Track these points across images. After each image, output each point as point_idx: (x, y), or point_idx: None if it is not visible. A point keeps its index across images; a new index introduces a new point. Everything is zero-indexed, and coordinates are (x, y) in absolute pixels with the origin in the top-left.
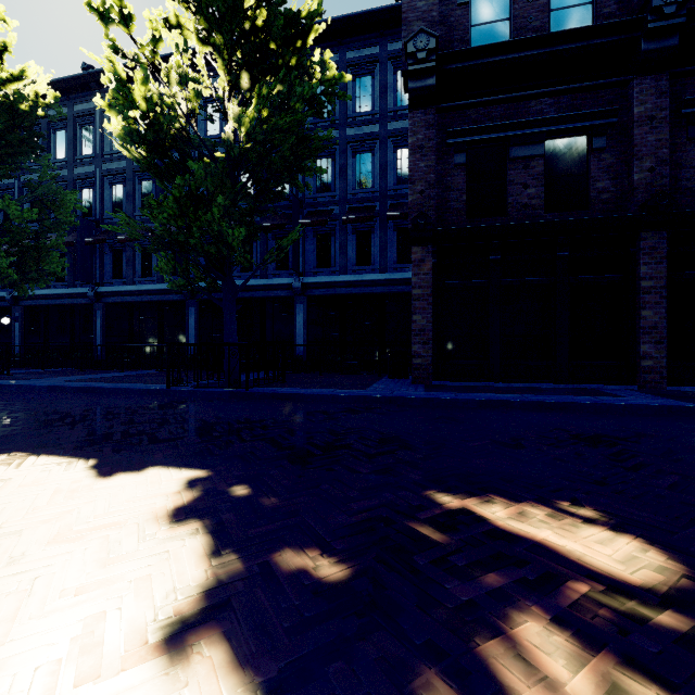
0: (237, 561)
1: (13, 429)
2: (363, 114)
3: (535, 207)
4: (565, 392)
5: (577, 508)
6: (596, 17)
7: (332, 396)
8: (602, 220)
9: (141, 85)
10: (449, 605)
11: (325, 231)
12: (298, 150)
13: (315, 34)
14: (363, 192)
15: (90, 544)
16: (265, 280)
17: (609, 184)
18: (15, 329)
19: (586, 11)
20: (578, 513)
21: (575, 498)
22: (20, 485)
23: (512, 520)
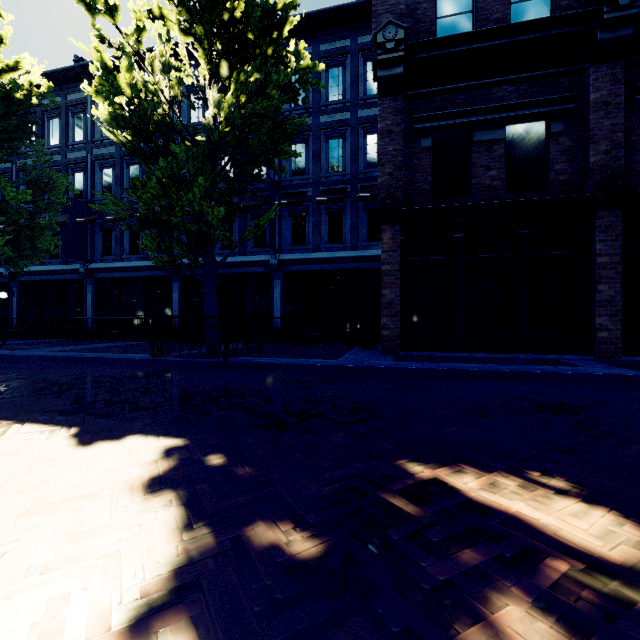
0: (209, 536)
1: (2, 397)
2: (335, 102)
3: (497, 188)
4: (525, 362)
5: (547, 479)
6: (555, 9)
7: (306, 366)
8: (560, 200)
9: (126, 72)
10: (425, 585)
11: (299, 212)
12: (274, 135)
13: (290, 25)
14: (335, 175)
15: (63, 517)
16: (244, 257)
17: (567, 166)
18: (12, 303)
19: (545, 3)
20: (549, 483)
21: (544, 468)
22: (1, 454)
23: (484, 491)
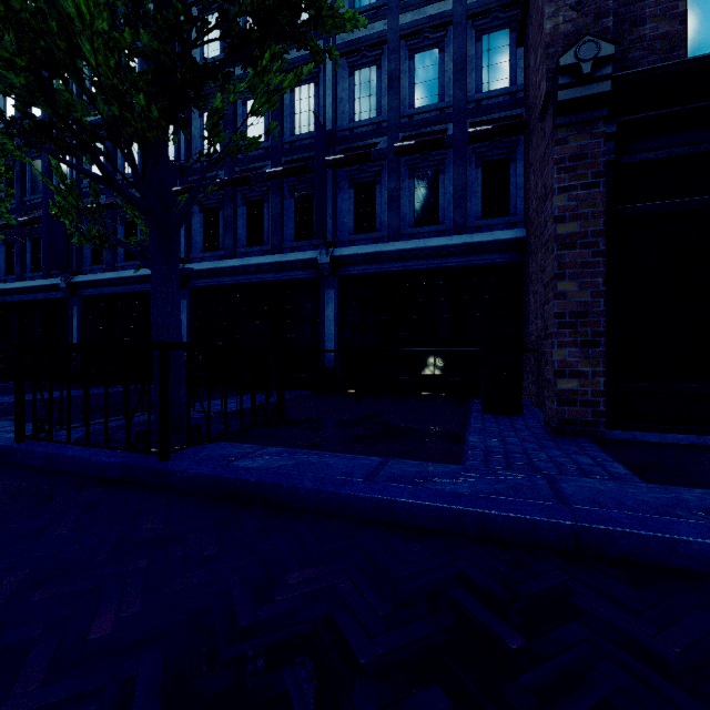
0: None
1: None
2: None
3: None
4: None
5: None
6: None
7: (375, 503)
8: None
9: None
10: None
11: (366, 178)
12: None
13: None
14: (425, 111)
15: None
16: (279, 256)
17: None
18: None
19: None
20: None
21: None
22: None
23: None
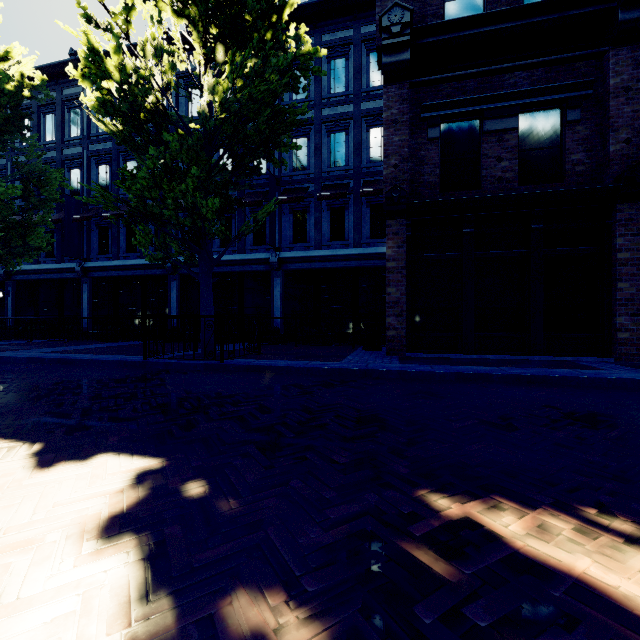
0: (169, 615)
1: None
2: (337, 95)
3: (509, 180)
4: (541, 364)
5: (608, 518)
6: None
7: (307, 369)
8: (577, 192)
9: (114, 54)
10: None
11: (300, 208)
12: (273, 124)
13: (290, 9)
14: (337, 170)
15: None
16: (243, 255)
17: (584, 156)
18: (8, 302)
19: None
20: (612, 526)
21: (600, 503)
22: None
23: (532, 539)
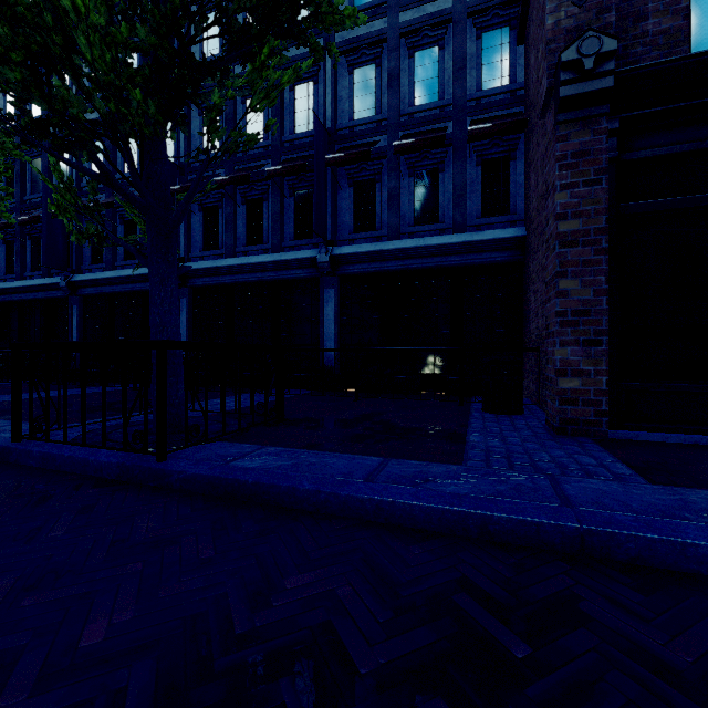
0: None
1: None
2: None
3: None
4: None
5: None
6: None
7: (375, 504)
8: None
9: None
10: None
11: (366, 177)
12: None
13: None
14: (425, 109)
15: None
16: (278, 255)
17: None
18: None
19: None
20: None
21: None
22: None
23: None
